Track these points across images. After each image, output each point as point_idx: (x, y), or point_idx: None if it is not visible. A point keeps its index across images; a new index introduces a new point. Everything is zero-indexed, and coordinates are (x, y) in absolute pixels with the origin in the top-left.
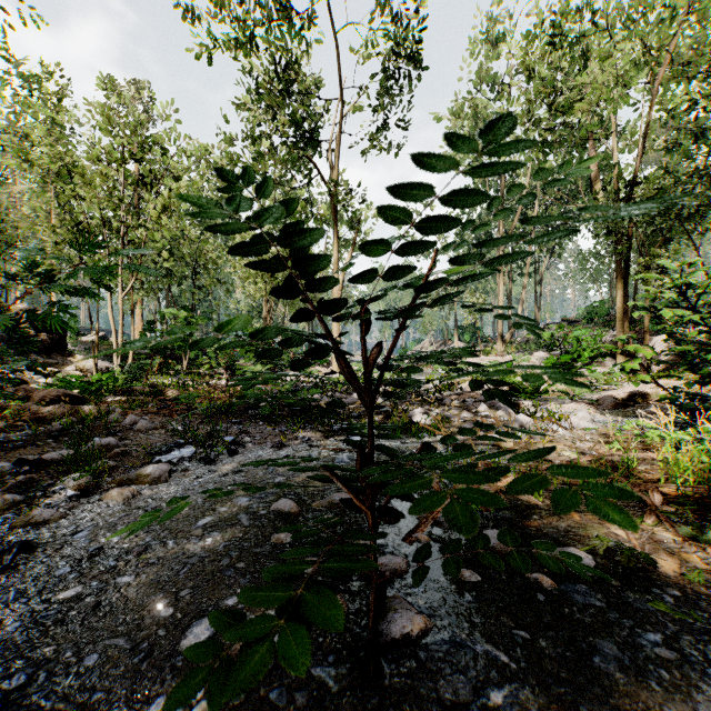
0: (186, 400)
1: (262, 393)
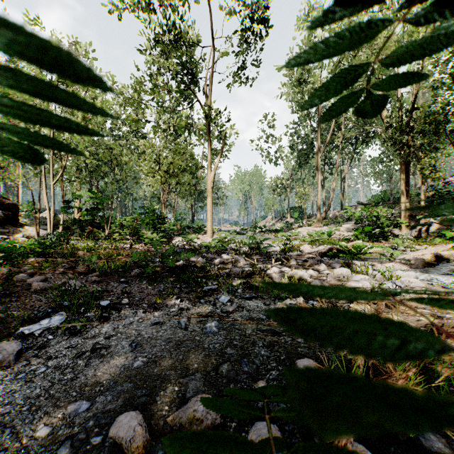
0: (86, 262)
1: (146, 257)
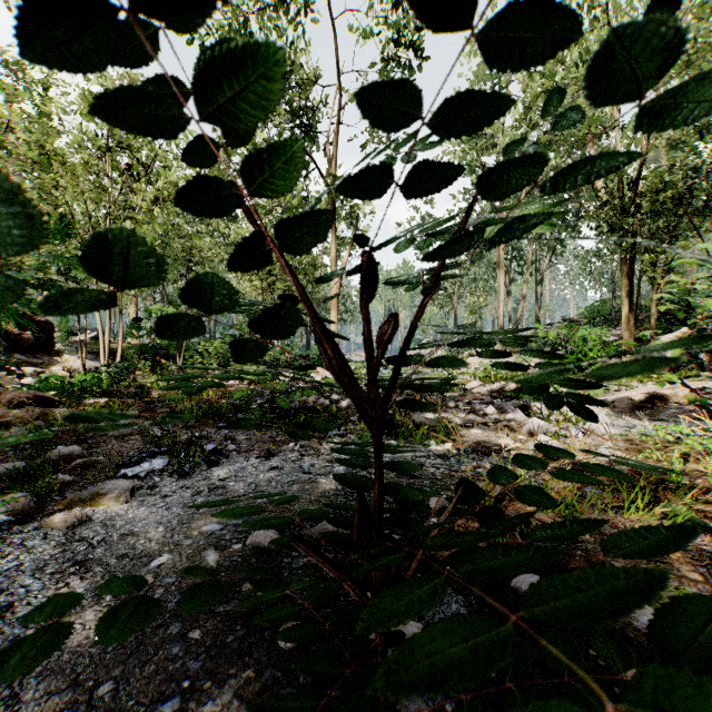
0: (169, 402)
1: (252, 395)
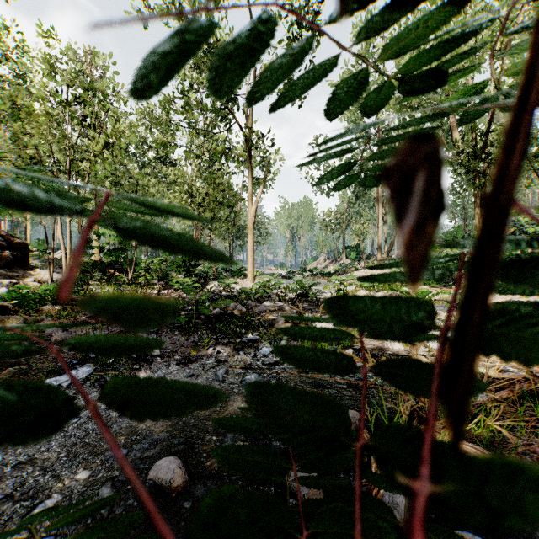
0: None
1: (178, 304)
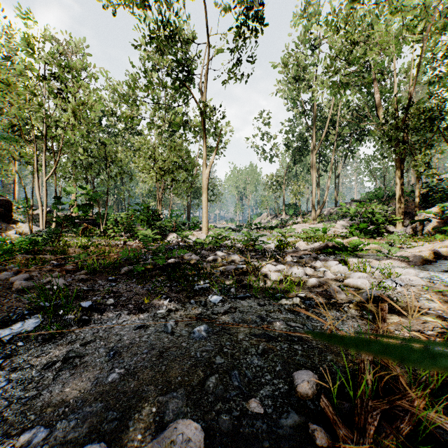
0: (74, 259)
1: (136, 254)
